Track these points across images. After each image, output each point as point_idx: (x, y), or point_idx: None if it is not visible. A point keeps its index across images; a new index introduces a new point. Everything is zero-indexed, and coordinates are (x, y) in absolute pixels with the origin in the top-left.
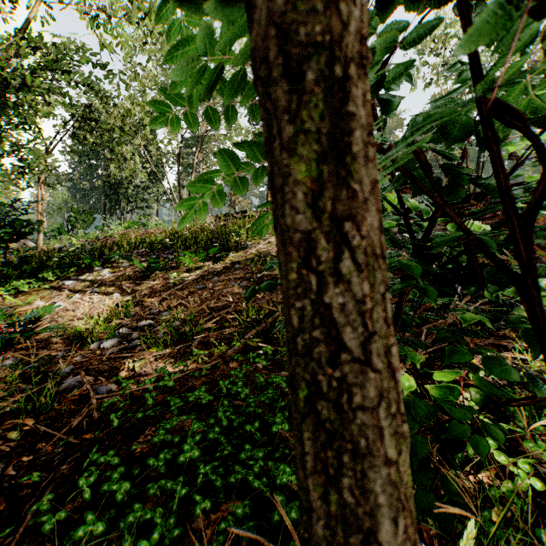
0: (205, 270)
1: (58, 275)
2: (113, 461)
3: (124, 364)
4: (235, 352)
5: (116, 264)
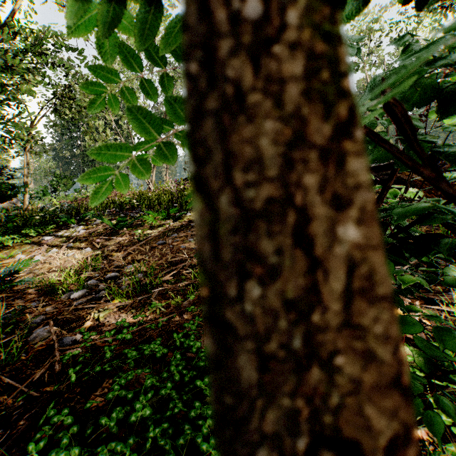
0: (166, 227)
1: (39, 231)
2: (67, 421)
3: (90, 315)
4: (190, 303)
5: (90, 221)
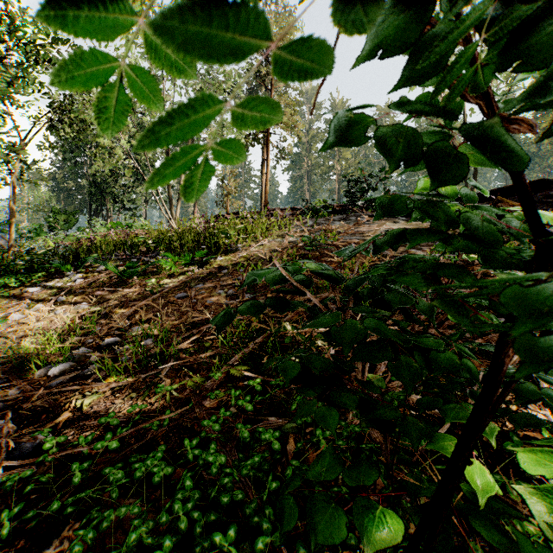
0: (188, 275)
1: (23, 280)
2: None
3: (70, 401)
4: (215, 384)
5: (91, 268)
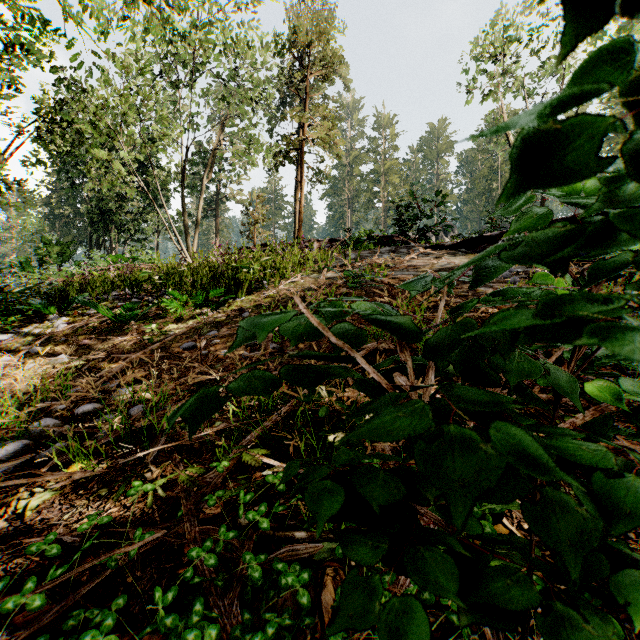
0: (199, 319)
1: None
2: None
3: (8, 504)
4: (220, 476)
5: (81, 310)
